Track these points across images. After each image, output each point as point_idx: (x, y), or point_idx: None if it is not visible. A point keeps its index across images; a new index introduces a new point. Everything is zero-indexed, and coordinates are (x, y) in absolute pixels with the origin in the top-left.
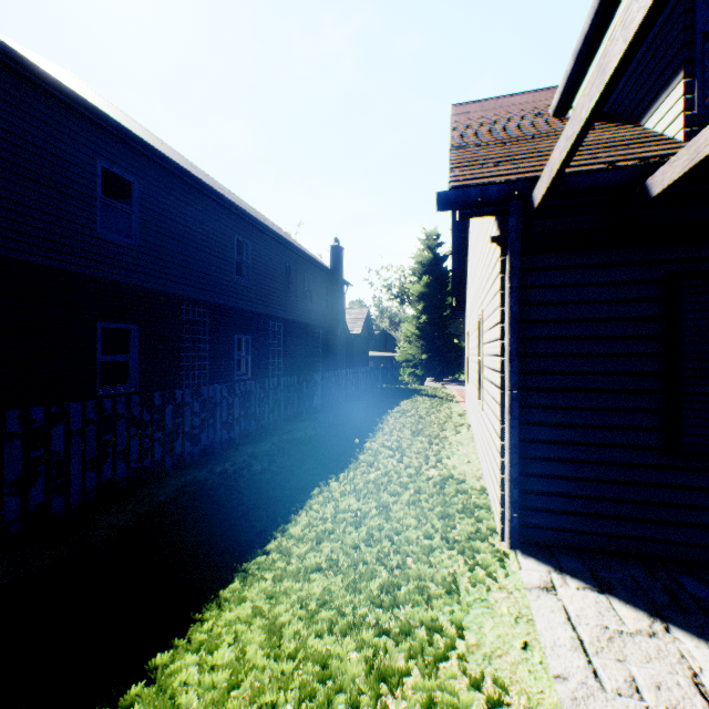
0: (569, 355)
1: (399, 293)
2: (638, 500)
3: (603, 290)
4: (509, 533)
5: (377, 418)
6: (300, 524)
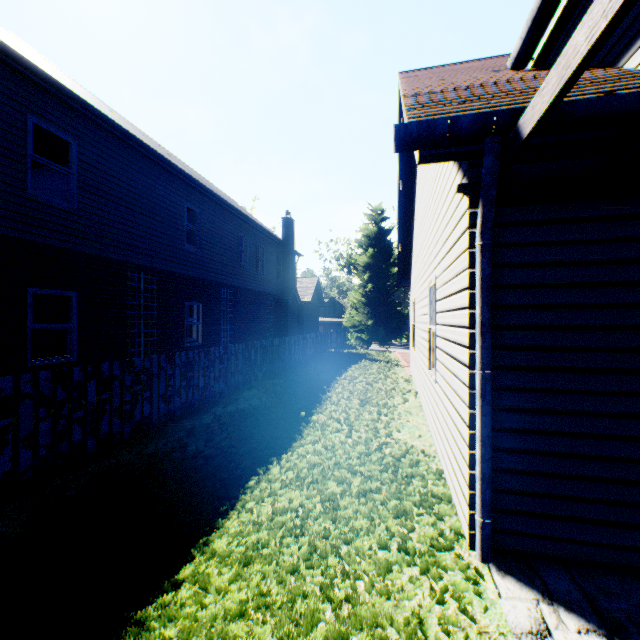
0: (552, 326)
1: (346, 263)
2: (636, 502)
3: (593, 249)
4: (480, 543)
5: (325, 385)
6: (228, 533)
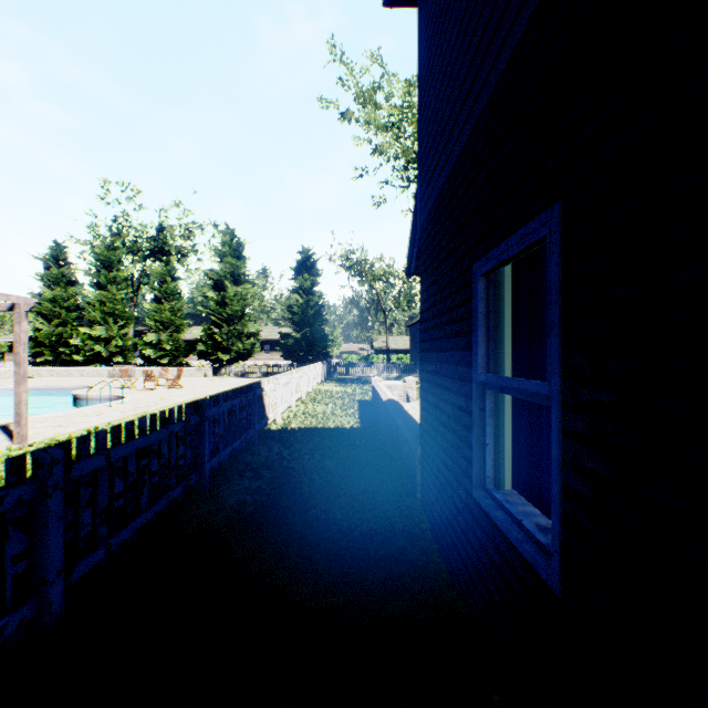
0: None
1: None
2: None
3: None
4: None
5: None
6: None
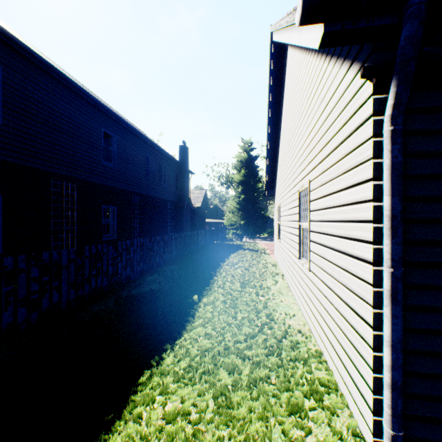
0: None
1: (226, 181)
2: None
3: None
4: None
5: (212, 271)
6: None
